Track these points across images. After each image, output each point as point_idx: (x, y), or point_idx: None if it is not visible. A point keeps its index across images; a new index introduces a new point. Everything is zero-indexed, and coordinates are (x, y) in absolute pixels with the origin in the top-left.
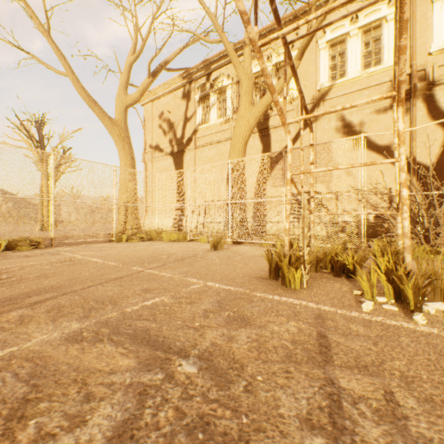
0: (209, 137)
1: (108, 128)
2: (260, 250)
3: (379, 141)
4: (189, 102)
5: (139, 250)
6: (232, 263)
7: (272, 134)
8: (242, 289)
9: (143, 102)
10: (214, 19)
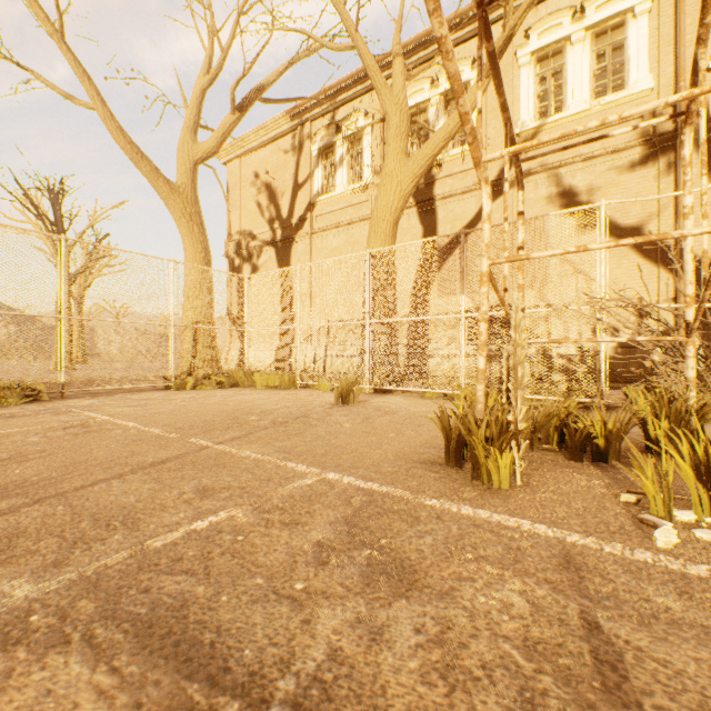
0: (335, 215)
1: (165, 198)
2: (422, 405)
3: (620, 218)
4: (302, 157)
5: (210, 405)
6: (374, 430)
7: (440, 210)
8: (395, 489)
9: (227, 158)
10: (342, 8)
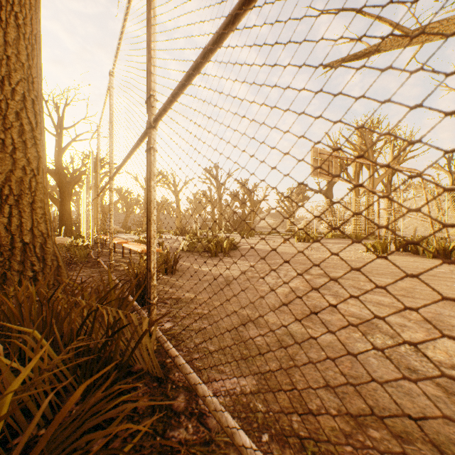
0: None
1: None
2: None
3: None
4: None
5: None
6: None
7: None
8: None
9: None
10: None
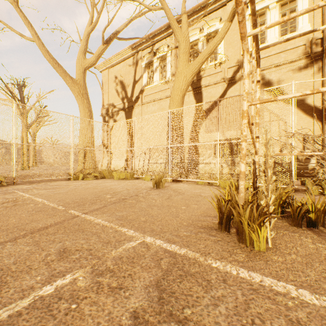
0: (153, 95)
1: (69, 86)
2: (198, 189)
3: None
4: (137, 68)
5: (88, 189)
6: (174, 204)
7: (204, 92)
8: (190, 252)
9: (102, 69)
10: None
